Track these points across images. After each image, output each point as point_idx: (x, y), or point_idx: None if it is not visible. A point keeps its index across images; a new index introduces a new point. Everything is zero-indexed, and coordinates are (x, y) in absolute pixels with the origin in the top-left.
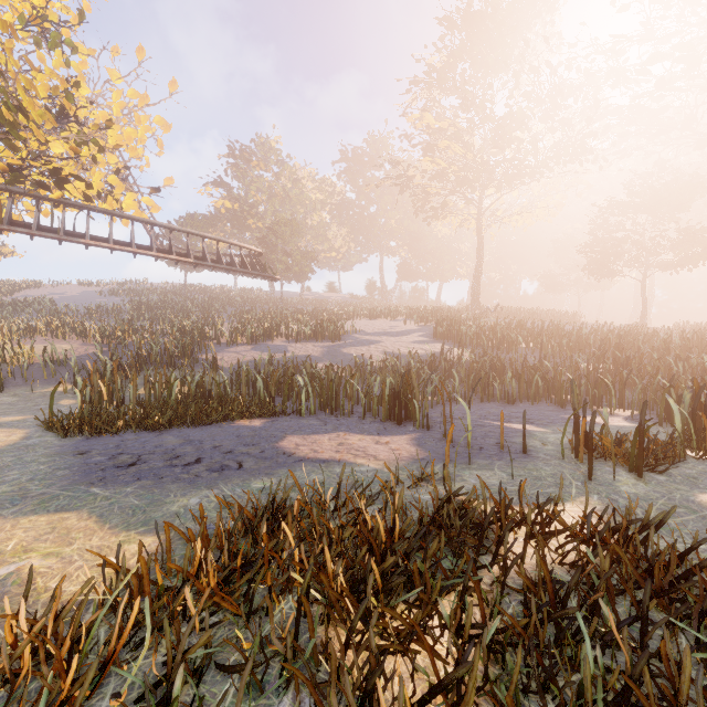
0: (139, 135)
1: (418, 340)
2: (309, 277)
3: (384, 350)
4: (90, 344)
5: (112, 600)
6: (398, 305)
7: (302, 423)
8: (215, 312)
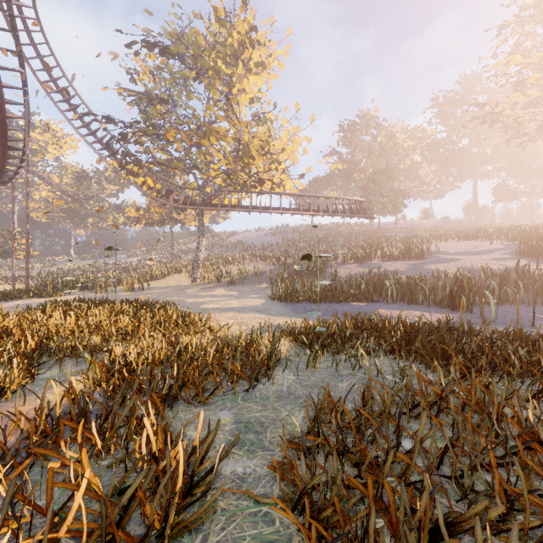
0: (295, 149)
1: (498, 258)
2: (401, 211)
3: (462, 266)
4: (269, 264)
5: (328, 323)
6: (488, 226)
7: (387, 306)
8: (331, 242)
